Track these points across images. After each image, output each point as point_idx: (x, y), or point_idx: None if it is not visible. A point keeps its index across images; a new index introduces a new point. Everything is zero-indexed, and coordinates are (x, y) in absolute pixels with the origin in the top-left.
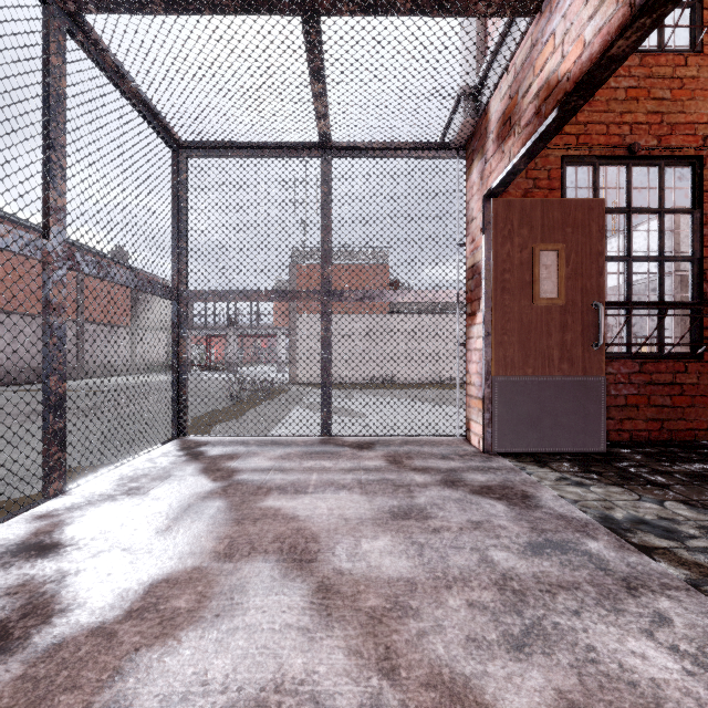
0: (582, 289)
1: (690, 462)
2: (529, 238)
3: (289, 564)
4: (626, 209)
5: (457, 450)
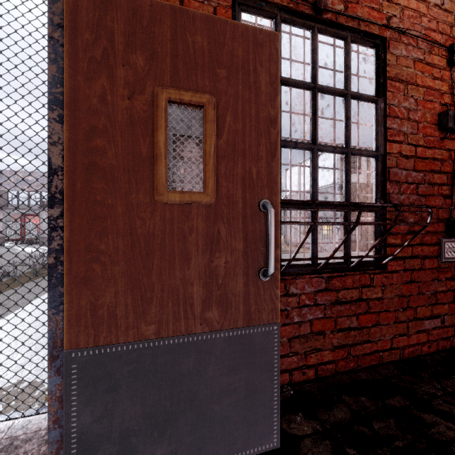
0: (244, 177)
1: None
2: (147, 73)
3: None
4: (312, 84)
5: None
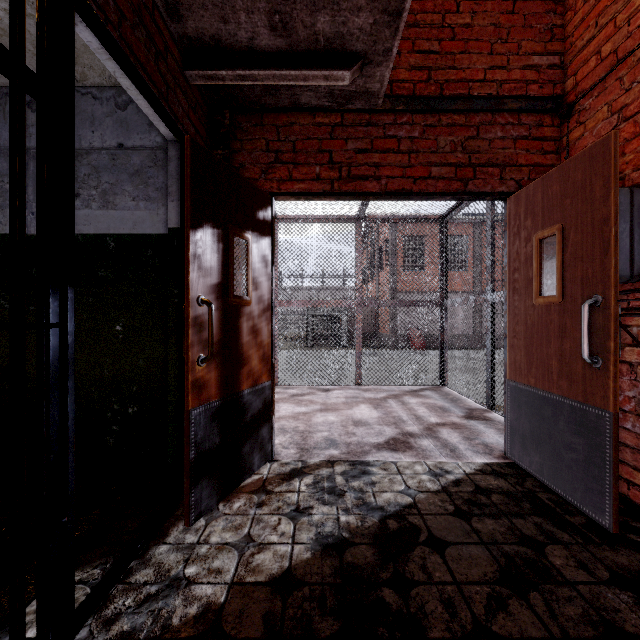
0: (582, 278)
1: None
2: (532, 228)
3: (319, 409)
4: None
5: (499, 444)
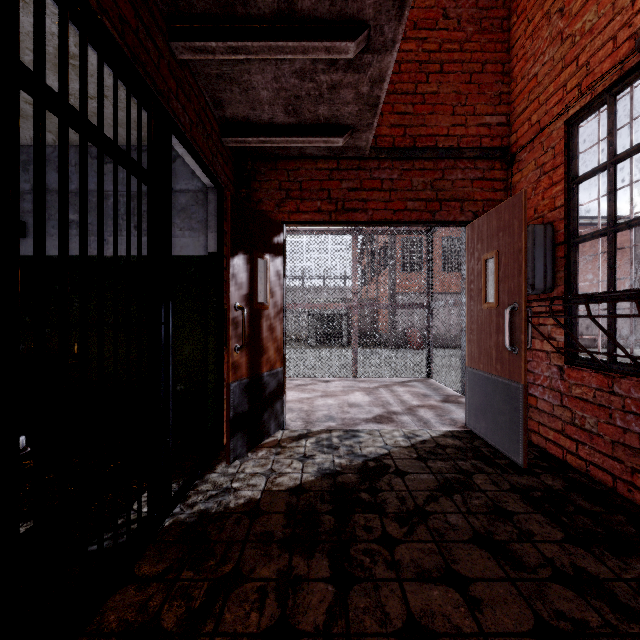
0: (508, 290)
1: (528, 504)
2: (481, 251)
3: (320, 395)
4: None
5: (463, 419)
